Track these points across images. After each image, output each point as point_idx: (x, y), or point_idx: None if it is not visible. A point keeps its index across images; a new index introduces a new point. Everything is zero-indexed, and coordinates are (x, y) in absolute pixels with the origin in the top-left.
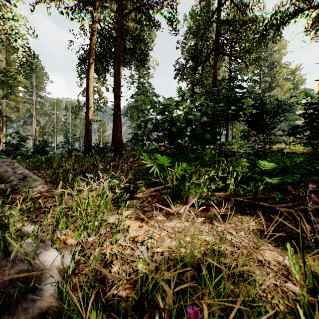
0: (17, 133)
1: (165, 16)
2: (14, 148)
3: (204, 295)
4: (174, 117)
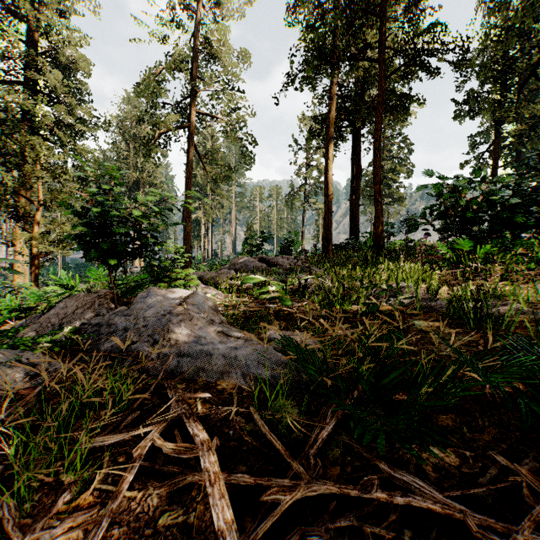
0: (262, 233)
1: (449, 61)
2: (248, 250)
3: (503, 298)
4: (470, 202)
